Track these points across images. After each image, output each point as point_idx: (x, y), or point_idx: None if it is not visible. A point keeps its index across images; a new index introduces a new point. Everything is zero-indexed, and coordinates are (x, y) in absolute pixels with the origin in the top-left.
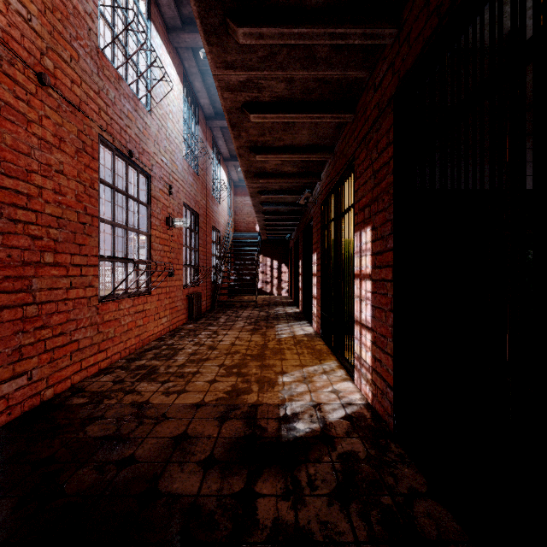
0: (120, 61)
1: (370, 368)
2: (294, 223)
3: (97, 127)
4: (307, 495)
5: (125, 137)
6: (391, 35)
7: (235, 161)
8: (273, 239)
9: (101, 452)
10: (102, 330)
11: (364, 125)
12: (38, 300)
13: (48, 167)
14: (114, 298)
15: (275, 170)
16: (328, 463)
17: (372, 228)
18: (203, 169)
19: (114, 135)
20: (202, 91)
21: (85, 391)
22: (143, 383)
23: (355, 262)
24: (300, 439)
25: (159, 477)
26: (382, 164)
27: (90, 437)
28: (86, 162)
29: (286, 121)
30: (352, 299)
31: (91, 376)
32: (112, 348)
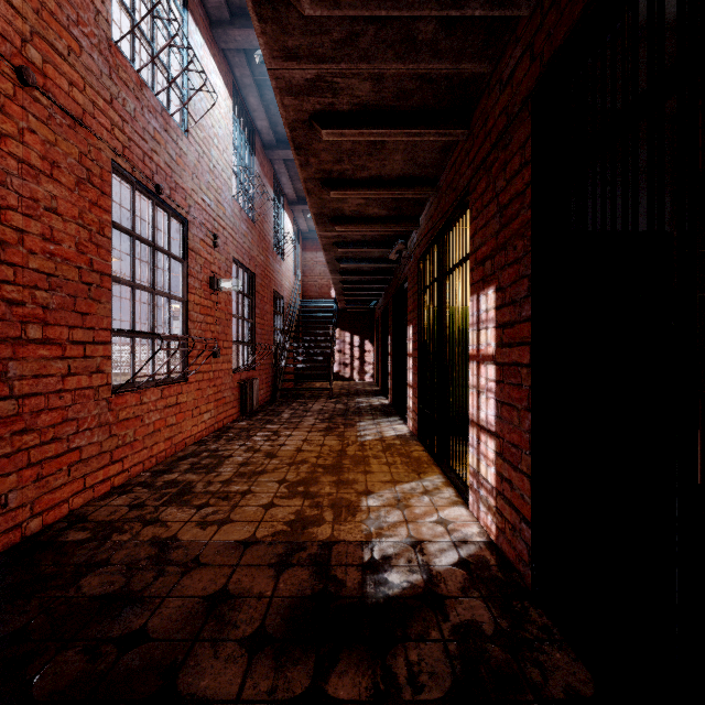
0: (144, 62)
1: (493, 491)
2: (381, 286)
3: (108, 150)
4: (407, 701)
5: (150, 165)
6: (530, 1)
7: (303, 204)
8: (354, 308)
9: (97, 622)
10: (117, 432)
11: (484, 142)
12: (17, 392)
13: (33, 202)
14: (135, 388)
15: (357, 213)
16: (438, 643)
17: (496, 289)
18: (261, 215)
19: (133, 162)
20: (258, 110)
21: (87, 520)
22: (171, 508)
23: (471, 338)
24: (394, 601)
25: (180, 667)
26: (513, 195)
27: (84, 595)
28: (92, 198)
29: (372, 141)
30: (461, 388)
31: (100, 497)
32: (131, 457)
